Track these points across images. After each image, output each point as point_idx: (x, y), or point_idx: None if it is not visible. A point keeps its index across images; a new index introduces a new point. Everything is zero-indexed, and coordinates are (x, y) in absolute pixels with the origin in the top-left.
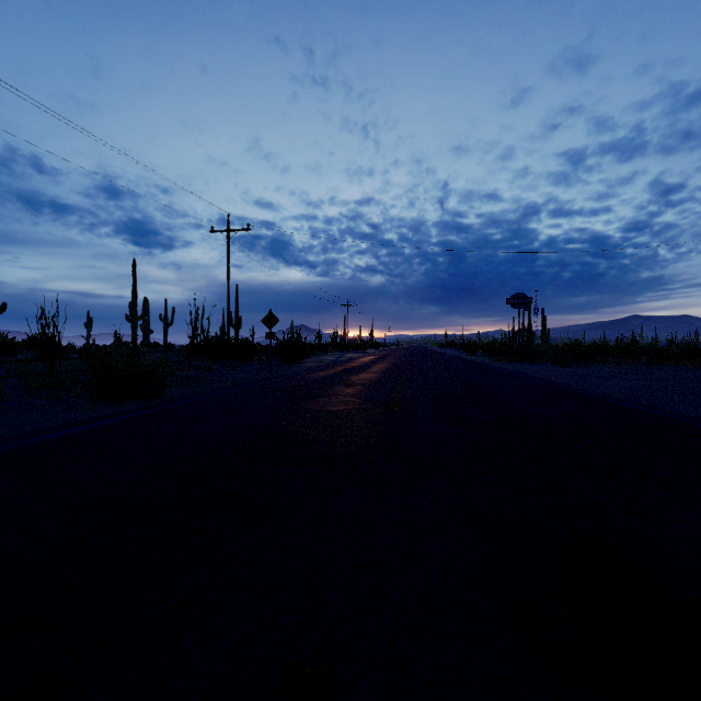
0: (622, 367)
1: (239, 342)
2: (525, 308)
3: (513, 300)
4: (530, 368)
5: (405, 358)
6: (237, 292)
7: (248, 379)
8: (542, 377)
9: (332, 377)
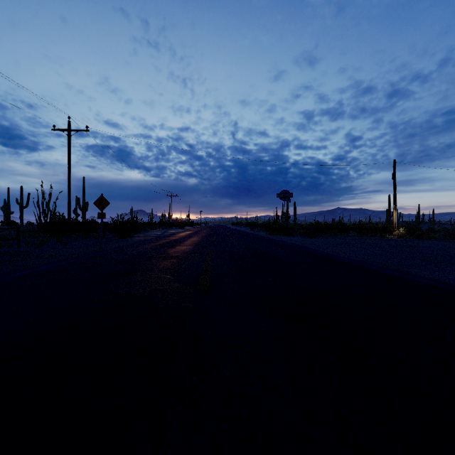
0: (344, 238)
1: (79, 221)
2: (288, 200)
3: (281, 195)
4: (295, 239)
5: (212, 233)
6: (84, 183)
7: (73, 253)
8: (306, 246)
9: (152, 250)
